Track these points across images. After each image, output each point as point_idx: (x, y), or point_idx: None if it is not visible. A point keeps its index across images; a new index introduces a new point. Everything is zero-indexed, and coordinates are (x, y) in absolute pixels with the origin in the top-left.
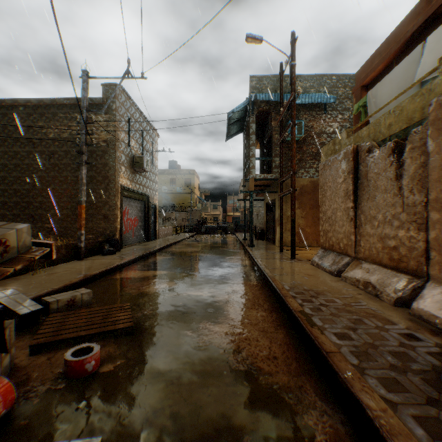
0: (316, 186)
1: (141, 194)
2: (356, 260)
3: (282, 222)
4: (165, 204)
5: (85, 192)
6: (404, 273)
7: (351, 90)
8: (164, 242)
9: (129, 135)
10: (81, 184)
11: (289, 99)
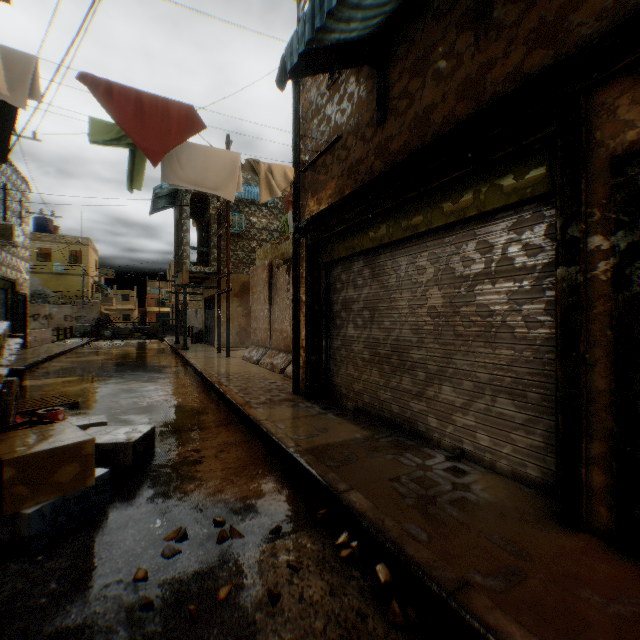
0: None
1: (4, 279)
2: (270, 350)
3: (219, 320)
4: None
5: None
6: (289, 353)
7: None
8: (49, 351)
9: None
10: None
11: (224, 199)
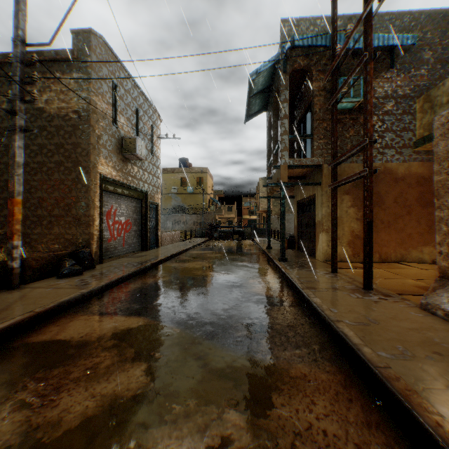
0: (378, 175)
1: (135, 190)
2: None
3: (335, 226)
4: (175, 206)
5: (23, 178)
6: None
7: (430, 34)
8: (165, 252)
9: (115, 109)
10: (13, 163)
11: (360, 17)
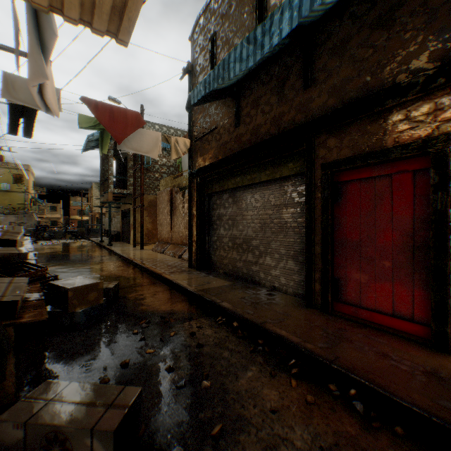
0: None
1: None
2: (171, 244)
3: (135, 226)
4: None
5: None
6: (184, 246)
7: None
8: None
9: None
10: None
11: None
